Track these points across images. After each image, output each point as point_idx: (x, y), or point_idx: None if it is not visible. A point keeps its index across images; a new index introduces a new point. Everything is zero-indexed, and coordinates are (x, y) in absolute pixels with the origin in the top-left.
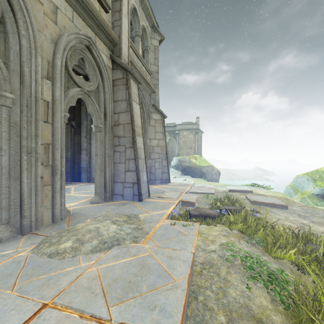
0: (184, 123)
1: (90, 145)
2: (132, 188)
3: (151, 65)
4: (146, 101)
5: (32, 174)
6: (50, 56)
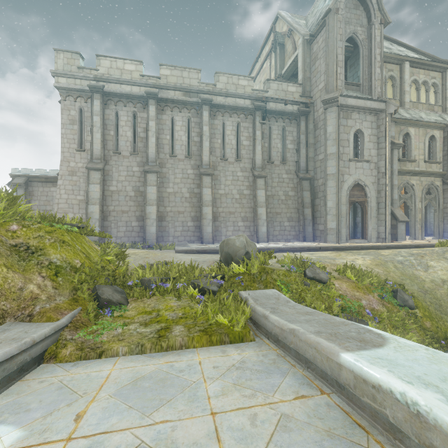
0: None
1: (426, 213)
2: None
3: None
4: None
5: (417, 226)
6: (420, 196)
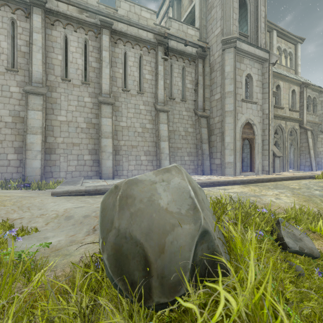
0: None
1: None
2: (308, 167)
3: (319, 111)
4: (315, 130)
5: (285, 161)
6: (286, 136)
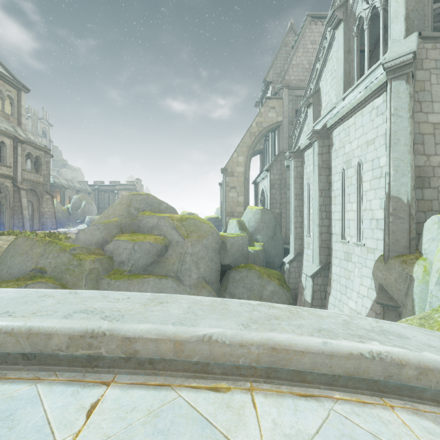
0: (122, 184)
1: None
2: (21, 228)
3: (44, 171)
4: (39, 190)
5: None
6: None
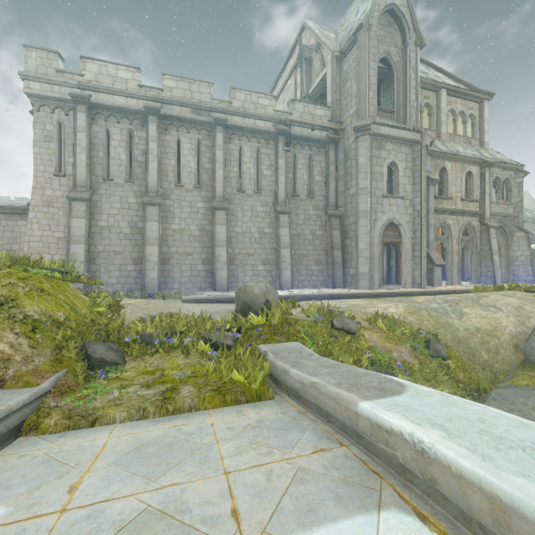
0: None
1: (463, 256)
2: (490, 279)
3: (514, 198)
4: (508, 226)
5: (454, 270)
6: (457, 237)
